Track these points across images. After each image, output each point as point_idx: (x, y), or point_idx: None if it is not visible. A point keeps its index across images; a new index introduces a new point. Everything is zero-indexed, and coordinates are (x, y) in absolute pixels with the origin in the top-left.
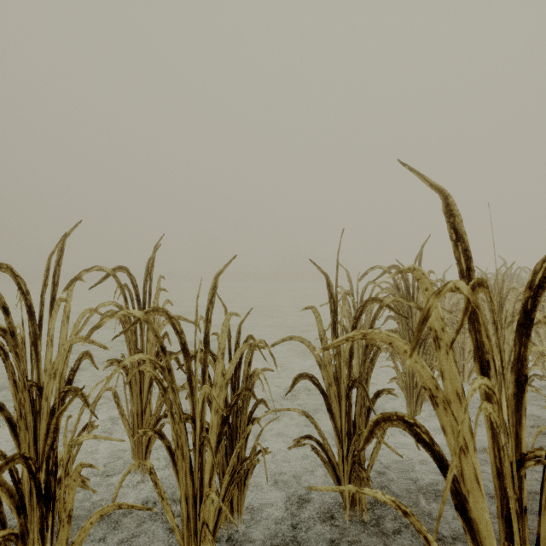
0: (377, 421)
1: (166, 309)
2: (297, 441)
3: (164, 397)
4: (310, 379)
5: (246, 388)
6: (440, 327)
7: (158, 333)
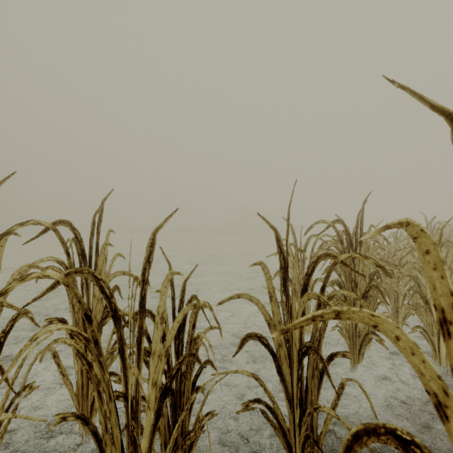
0: (357, 434)
1: (92, 270)
2: (245, 405)
3: (89, 375)
4: (258, 339)
5: (189, 354)
6: (450, 306)
7: (81, 298)
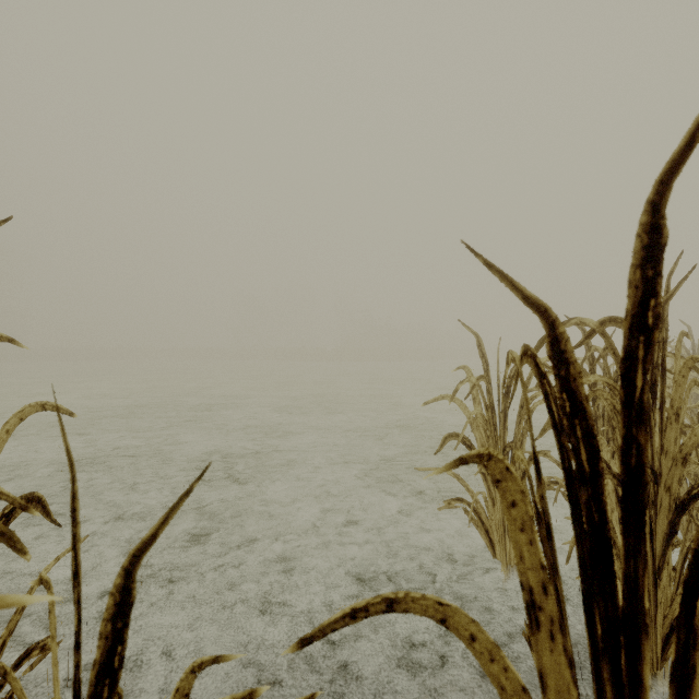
0: None
1: None
2: None
3: None
4: None
5: None
6: None
7: None
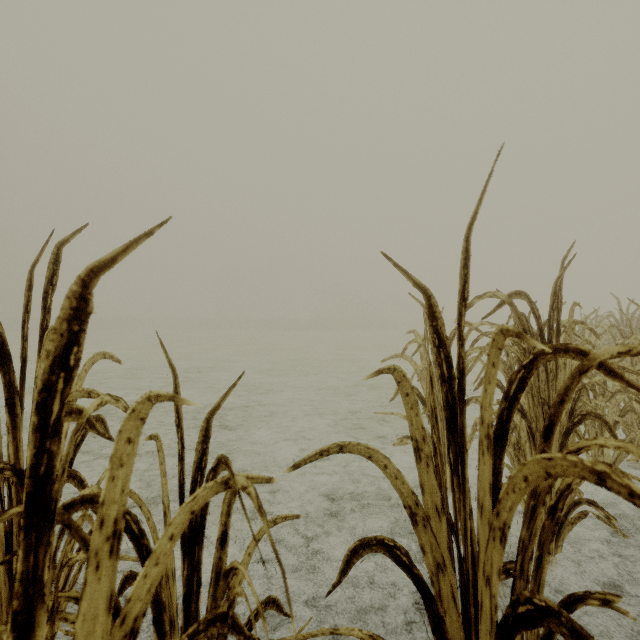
0: None
1: None
2: None
3: None
4: (388, 550)
5: (209, 619)
6: None
7: None
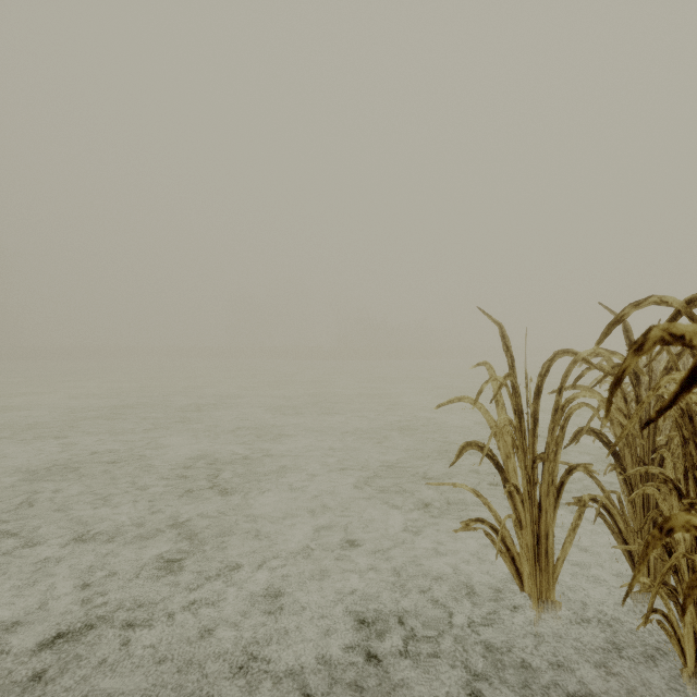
0: None
1: None
2: None
3: None
4: None
5: None
6: None
7: None
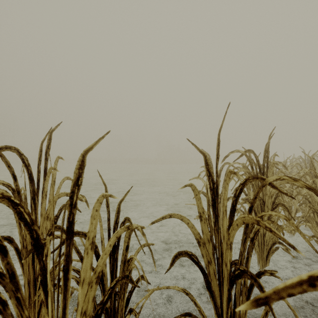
0: None
1: (8, 194)
2: None
3: (2, 315)
4: (189, 256)
5: (122, 276)
6: None
7: None
